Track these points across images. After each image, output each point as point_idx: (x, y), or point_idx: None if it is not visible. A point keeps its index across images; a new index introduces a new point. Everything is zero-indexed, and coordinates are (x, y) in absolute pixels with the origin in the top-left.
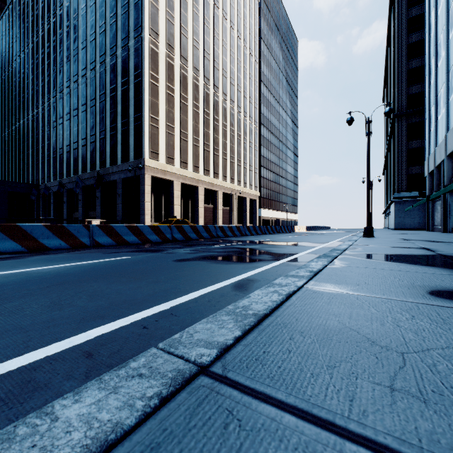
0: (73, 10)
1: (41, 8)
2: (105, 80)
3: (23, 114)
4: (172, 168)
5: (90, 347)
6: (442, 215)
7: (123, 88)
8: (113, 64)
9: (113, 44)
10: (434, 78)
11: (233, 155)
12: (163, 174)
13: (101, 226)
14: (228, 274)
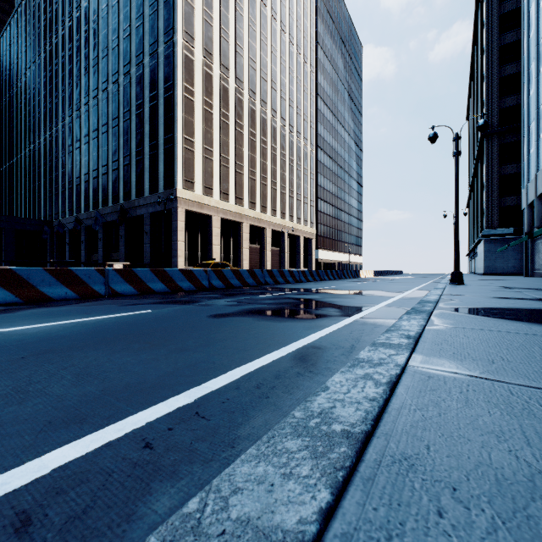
0: (93, 11)
1: (55, 10)
2: (129, 94)
3: (34, 137)
4: (210, 201)
5: (35, 498)
6: None
7: (151, 104)
8: (140, 75)
9: (140, 51)
10: (535, 87)
11: (285, 184)
12: (200, 207)
13: (119, 271)
14: (284, 337)
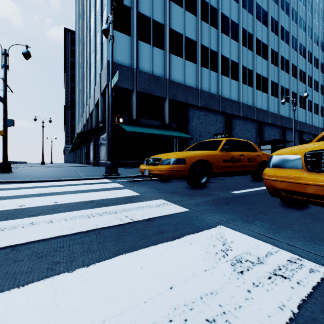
0: None
1: None
2: None
3: None
4: None
5: None
6: (78, 157)
7: None
8: None
9: None
10: (77, 101)
11: None
12: None
13: None
14: None
